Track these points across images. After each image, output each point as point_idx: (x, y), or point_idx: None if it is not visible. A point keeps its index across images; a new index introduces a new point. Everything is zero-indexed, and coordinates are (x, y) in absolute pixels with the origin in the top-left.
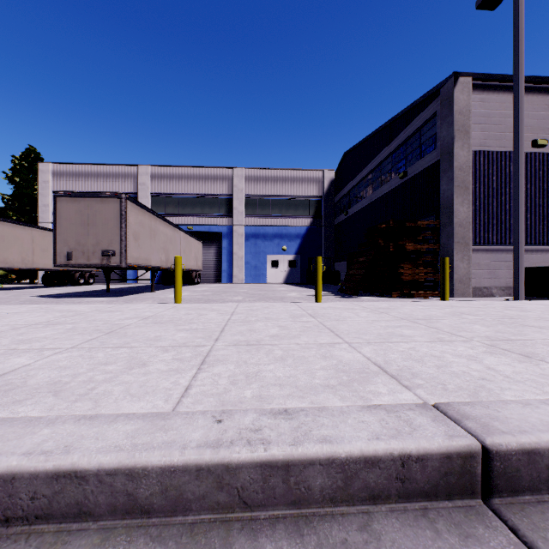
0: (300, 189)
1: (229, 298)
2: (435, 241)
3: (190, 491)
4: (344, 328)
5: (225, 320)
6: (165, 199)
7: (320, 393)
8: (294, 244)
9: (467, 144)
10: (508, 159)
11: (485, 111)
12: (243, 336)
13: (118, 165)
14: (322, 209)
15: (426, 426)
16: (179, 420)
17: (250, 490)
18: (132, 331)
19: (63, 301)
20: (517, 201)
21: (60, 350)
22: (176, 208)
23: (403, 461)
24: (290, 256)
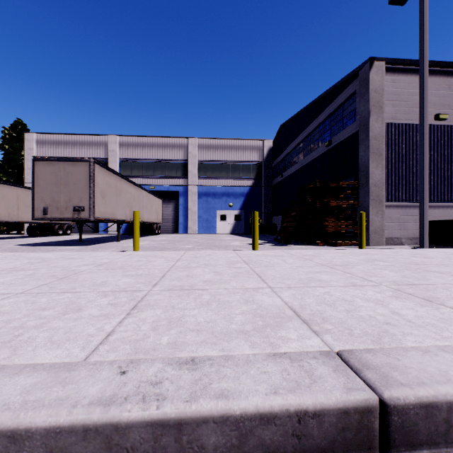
0: (244, 155)
1: (181, 246)
2: (354, 198)
3: (76, 452)
4: (270, 274)
5: (169, 266)
6: (131, 163)
7: (233, 339)
8: (239, 201)
9: (380, 117)
10: (415, 130)
11: (395, 90)
12: (179, 281)
13: (92, 135)
14: (262, 172)
15: (326, 378)
16: (84, 372)
17: (140, 450)
18: (83, 277)
19: (39, 249)
20: (422, 165)
21: (9, 295)
22: (140, 171)
23: (300, 417)
24: (235, 211)
